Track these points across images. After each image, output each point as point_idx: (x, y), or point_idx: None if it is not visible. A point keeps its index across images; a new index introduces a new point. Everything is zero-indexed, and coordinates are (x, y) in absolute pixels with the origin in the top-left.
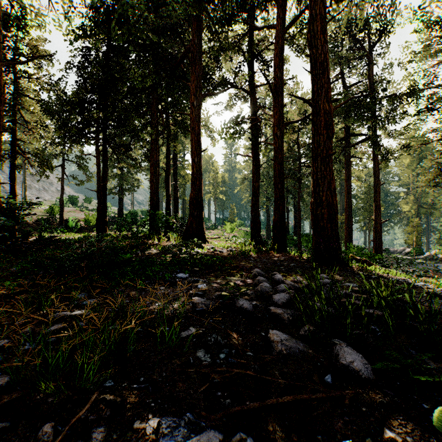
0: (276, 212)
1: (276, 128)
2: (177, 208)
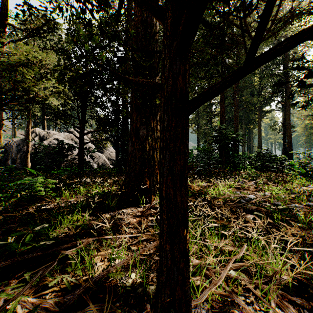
0: (283, 152)
1: (283, 131)
2: (251, 150)
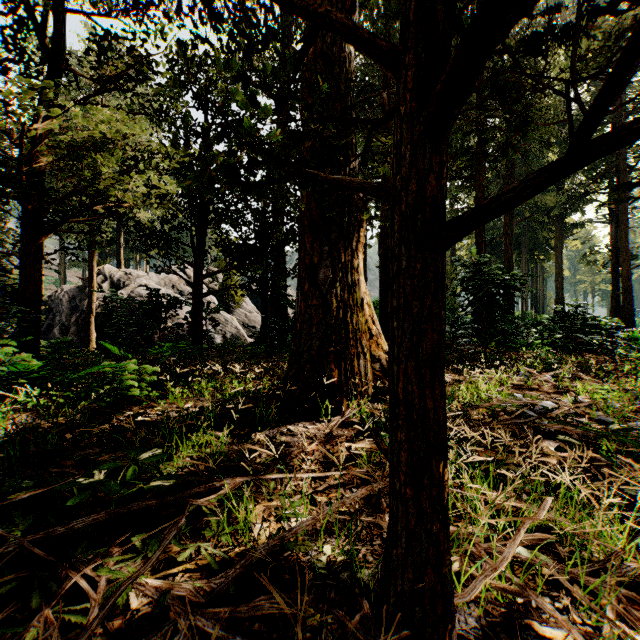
0: (612, 312)
1: (612, 266)
2: (539, 307)
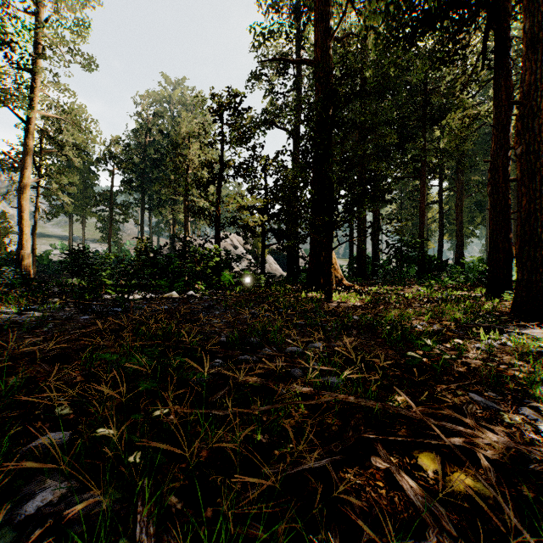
0: None
1: None
2: None
